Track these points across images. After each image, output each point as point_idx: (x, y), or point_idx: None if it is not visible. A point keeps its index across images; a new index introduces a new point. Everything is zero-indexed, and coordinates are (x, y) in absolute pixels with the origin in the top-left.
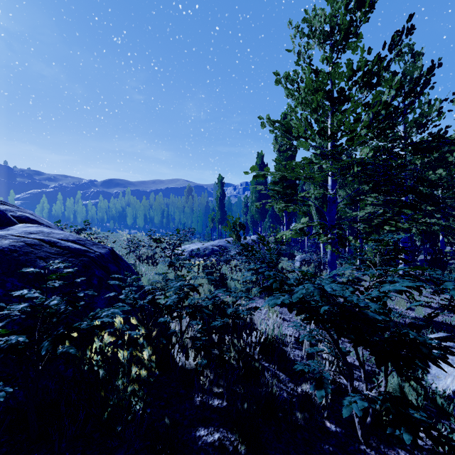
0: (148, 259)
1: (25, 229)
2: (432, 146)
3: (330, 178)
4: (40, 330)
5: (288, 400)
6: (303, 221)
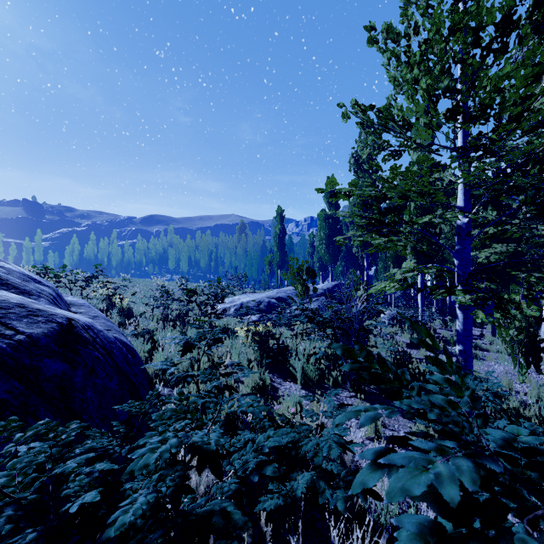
0: (179, 318)
1: None
2: None
3: (462, 194)
4: None
5: None
6: (406, 266)
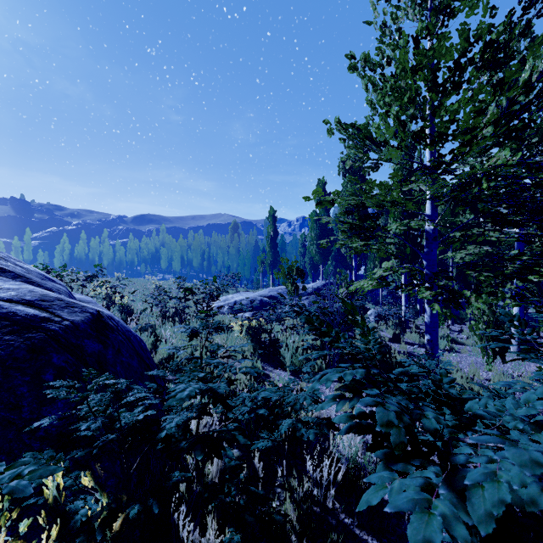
0: (176, 315)
1: None
2: None
3: (429, 204)
4: None
5: None
6: (385, 266)
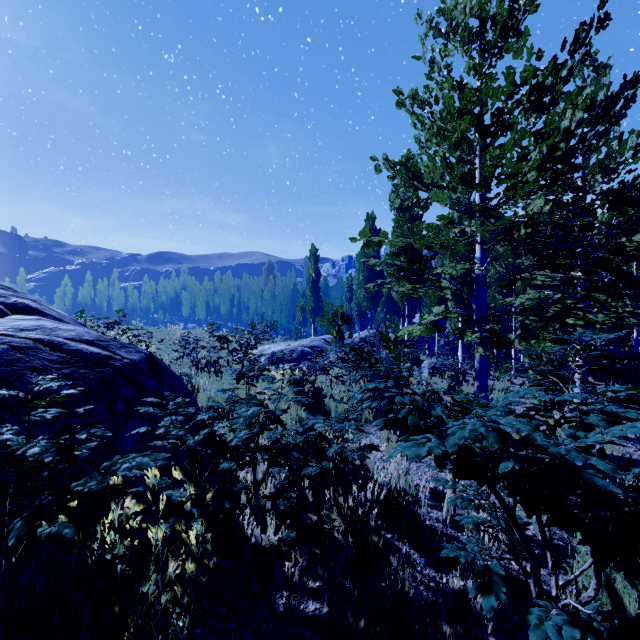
0: (209, 366)
1: (17, 323)
2: (639, 197)
3: (479, 246)
4: (13, 497)
5: (427, 599)
6: (436, 311)
